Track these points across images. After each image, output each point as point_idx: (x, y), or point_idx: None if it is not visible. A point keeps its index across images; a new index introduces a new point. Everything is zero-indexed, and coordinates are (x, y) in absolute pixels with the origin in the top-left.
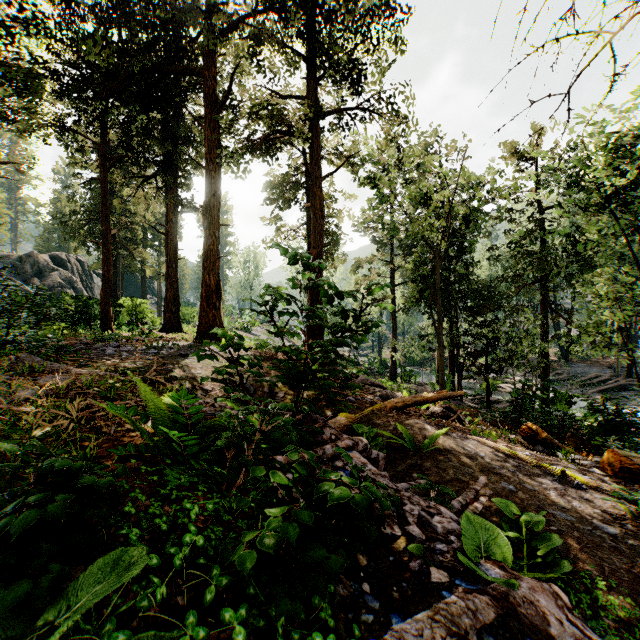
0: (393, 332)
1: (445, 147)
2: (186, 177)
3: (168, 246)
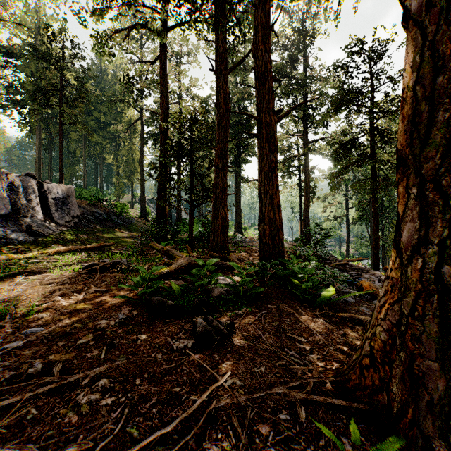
0: (347, 235)
1: (382, 124)
2: (241, 164)
3: (237, 197)
